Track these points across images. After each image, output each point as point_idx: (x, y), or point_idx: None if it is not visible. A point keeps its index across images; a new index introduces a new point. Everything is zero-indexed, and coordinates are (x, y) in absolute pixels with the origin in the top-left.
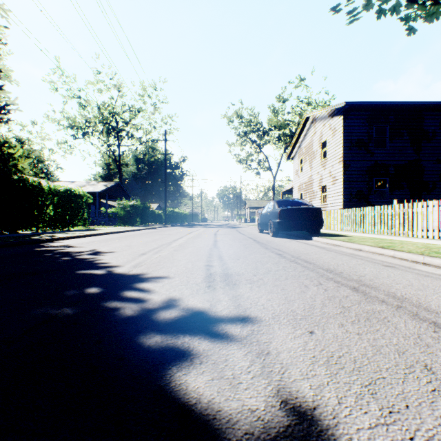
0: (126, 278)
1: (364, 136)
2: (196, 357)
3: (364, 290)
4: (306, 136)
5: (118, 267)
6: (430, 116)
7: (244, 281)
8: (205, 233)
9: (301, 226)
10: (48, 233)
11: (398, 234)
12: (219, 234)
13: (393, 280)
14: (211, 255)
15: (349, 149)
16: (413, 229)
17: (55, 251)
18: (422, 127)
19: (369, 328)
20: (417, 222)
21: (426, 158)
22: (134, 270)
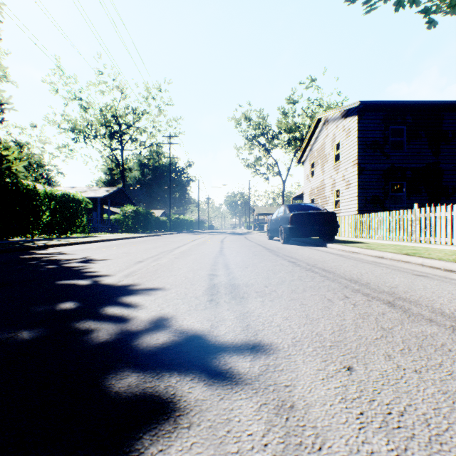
0: (113, 289)
1: (380, 138)
2: (183, 414)
3: (402, 305)
4: (317, 139)
5: (107, 277)
6: (449, 117)
7: (253, 294)
8: (211, 240)
9: (314, 232)
10: (43, 240)
11: (419, 241)
12: (226, 241)
13: (433, 293)
14: (216, 263)
15: (364, 152)
16: (436, 235)
17: (42, 259)
18: (441, 128)
19: (428, 361)
20: (441, 227)
21: (445, 161)
22: (125, 280)
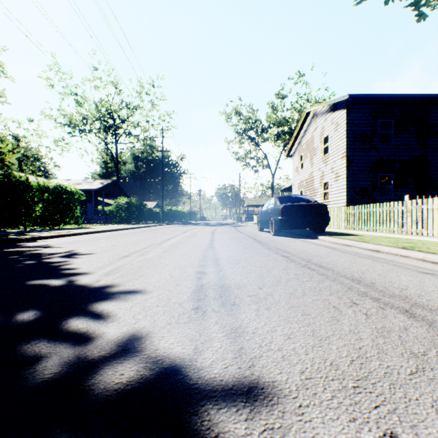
0: (86, 292)
1: (368, 131)
2: None
3: (423, 315)
4: (306, 132)
5: (86, 275)
6: (436, 110)
7: (246, 298)
8: (202, 232)
9: (305, 224)
10: (34, 231)
11: (410, 233)
12: (217, 233)
13: None
14: (205, 257)
15: (352, 144)
16: (428, 227)
17: (25, 253)
18: (429, 121)
19: None
20: (433, 219)
21: (432, 154)
22: (104, 279)
